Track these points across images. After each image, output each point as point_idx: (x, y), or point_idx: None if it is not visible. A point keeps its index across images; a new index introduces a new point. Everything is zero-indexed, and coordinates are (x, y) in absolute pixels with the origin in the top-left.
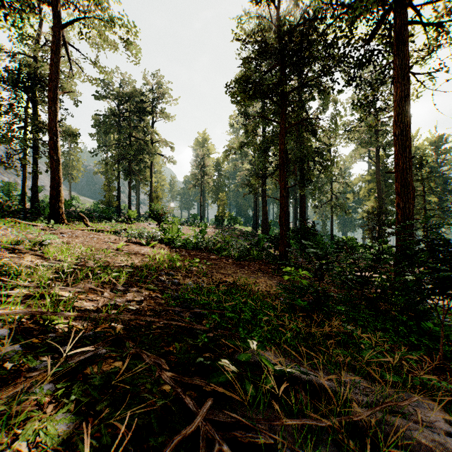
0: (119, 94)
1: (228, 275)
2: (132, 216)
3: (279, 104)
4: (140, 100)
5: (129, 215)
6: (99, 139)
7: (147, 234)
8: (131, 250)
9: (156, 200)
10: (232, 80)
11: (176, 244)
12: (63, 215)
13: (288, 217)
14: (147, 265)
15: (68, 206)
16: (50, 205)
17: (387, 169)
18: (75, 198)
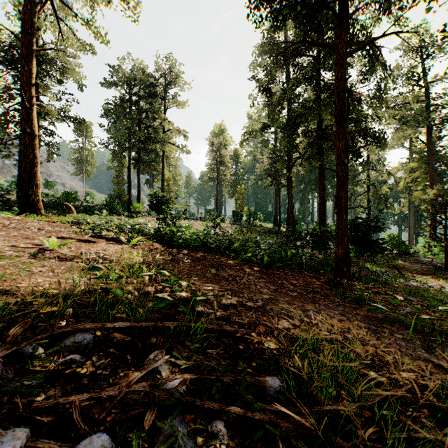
0: (126, 75)
1: (261, 315)
2: (137, 209)
3: (334, 16)
4: (150, 83)
5: (134, 208)
6: (110, 130)
7: (130, 227)
8: (77, 251)
9: (168, 193)
10: (252, 52)
11: (175, 242)
12: (38, 203)
13: (324, 209)
14: (1, 312)
15: (74, 200)
16: (22, 191)
17: (438, 154)
18: (90, 194)
